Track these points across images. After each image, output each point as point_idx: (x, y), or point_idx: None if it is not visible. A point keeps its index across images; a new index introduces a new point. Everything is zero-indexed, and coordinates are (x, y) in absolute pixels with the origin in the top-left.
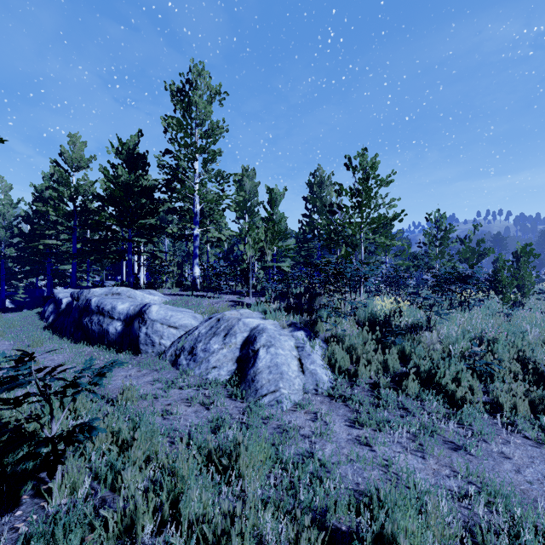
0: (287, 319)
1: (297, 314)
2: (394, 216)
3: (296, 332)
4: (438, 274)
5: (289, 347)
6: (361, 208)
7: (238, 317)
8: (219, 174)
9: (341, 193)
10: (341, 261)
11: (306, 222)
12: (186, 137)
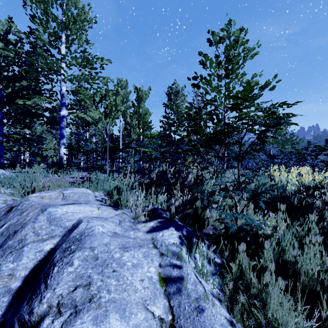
0: (145, 203)
1: (161, 193)
2: (265, 84)
3: (162, 232)
4: (273, 156)
5: (145, 286)
6: (228, 76)
7: (51, 203)
8: (85, 57)
9: (206, 65)
10: (234, 106)
11: (165, 122)
12: (44, 8)
